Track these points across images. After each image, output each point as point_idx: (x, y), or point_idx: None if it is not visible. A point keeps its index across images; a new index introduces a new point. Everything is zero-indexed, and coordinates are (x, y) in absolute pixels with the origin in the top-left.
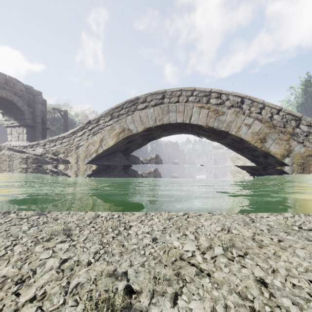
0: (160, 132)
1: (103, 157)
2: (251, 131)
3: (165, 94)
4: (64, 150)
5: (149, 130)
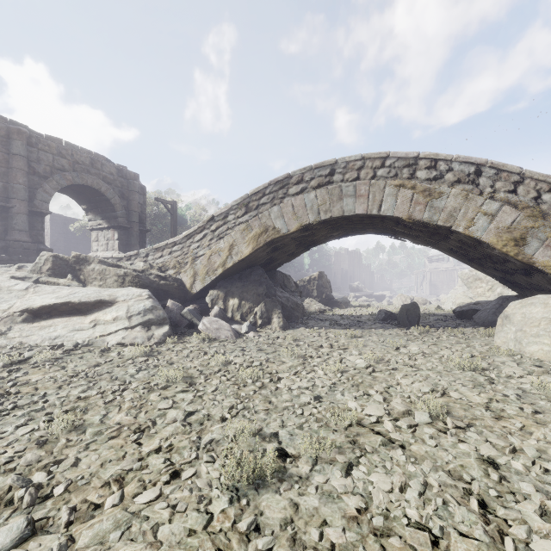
0: (327, 232)
1: (233, 274)
2: (496, 226)
3: (335, 167)
4: (175, 264)
5: (308, 229)
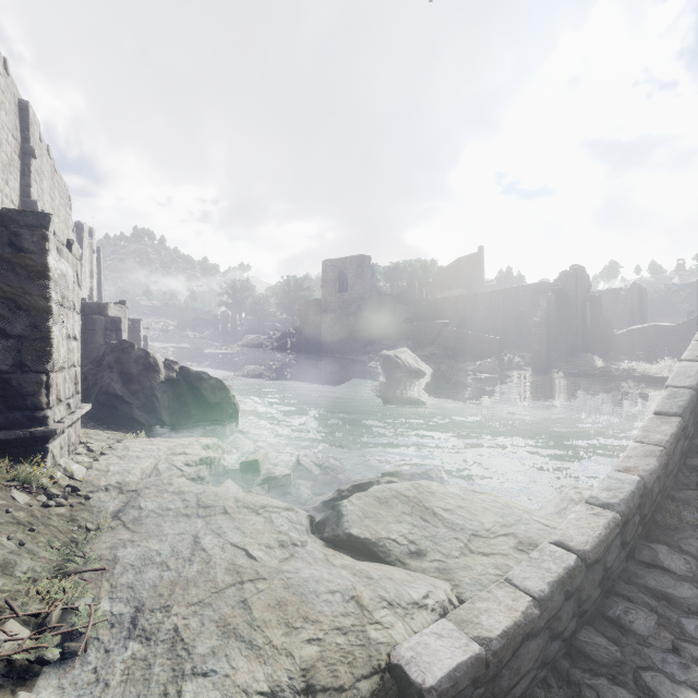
0: None
1: None
2: None
3: None
4: None
5: None
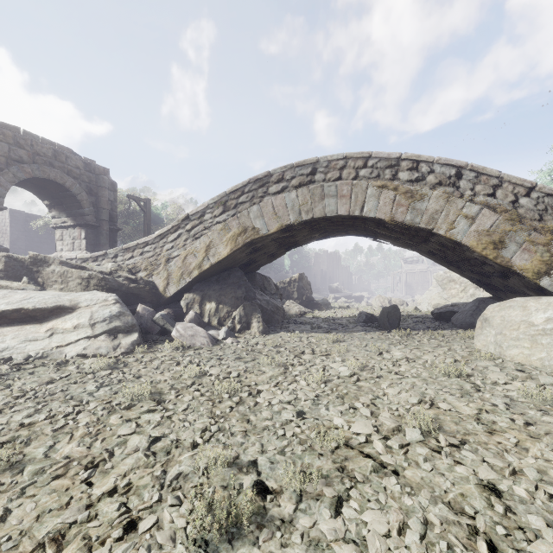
0: (308, 233)
1: (210, 276)
2: (476, 229)
3: (317, 166)
4: (147, 265)
5: (289, 230)
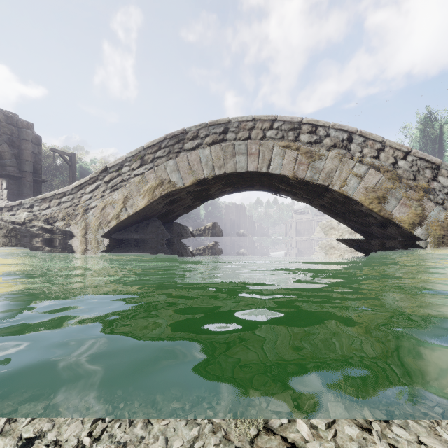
0: (220, 188)
1: (129, 226)
2: (364, 186)
3: (229, 125)
4: (64, 215)
5: (203, 184)
